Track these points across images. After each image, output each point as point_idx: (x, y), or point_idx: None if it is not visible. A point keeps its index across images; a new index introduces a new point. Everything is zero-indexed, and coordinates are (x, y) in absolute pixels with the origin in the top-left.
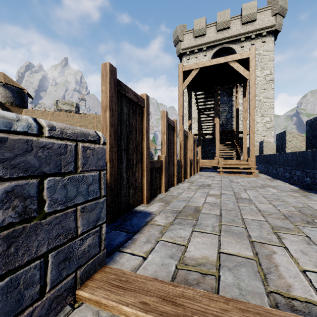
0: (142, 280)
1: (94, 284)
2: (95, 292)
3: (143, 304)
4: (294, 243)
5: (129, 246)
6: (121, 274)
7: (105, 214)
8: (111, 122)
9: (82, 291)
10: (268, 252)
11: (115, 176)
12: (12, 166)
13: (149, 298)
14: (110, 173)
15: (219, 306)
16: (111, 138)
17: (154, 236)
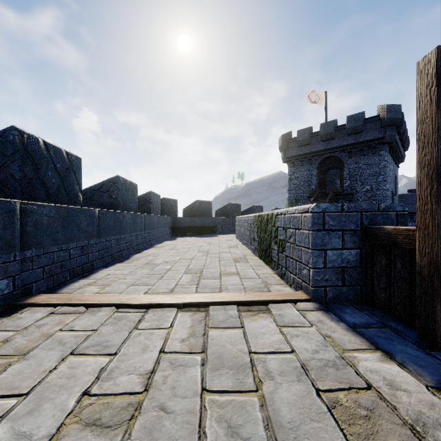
0: (279, 298)
1: (299, 293)
2: (293, 292)
3: (268, 293)
4: (132, 375)
5: (332, 320)
6: (294, 297)
7: (312, 263)
8: (422, 159)
9: (299, 291)
10: (187, 349)
11: (432, 256)
12: (292, 224)
13: (267, 294)
14: (419, 248)
15: (235, 298)
16: (421, 188)
17: (335, 338)
